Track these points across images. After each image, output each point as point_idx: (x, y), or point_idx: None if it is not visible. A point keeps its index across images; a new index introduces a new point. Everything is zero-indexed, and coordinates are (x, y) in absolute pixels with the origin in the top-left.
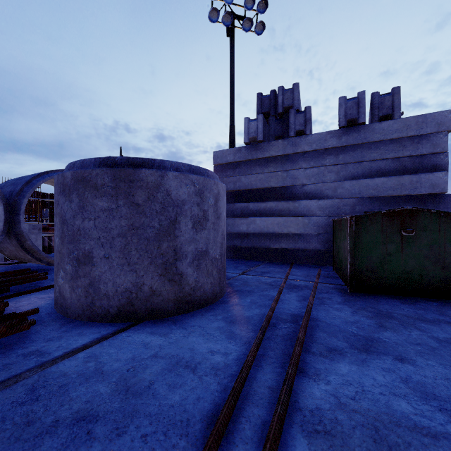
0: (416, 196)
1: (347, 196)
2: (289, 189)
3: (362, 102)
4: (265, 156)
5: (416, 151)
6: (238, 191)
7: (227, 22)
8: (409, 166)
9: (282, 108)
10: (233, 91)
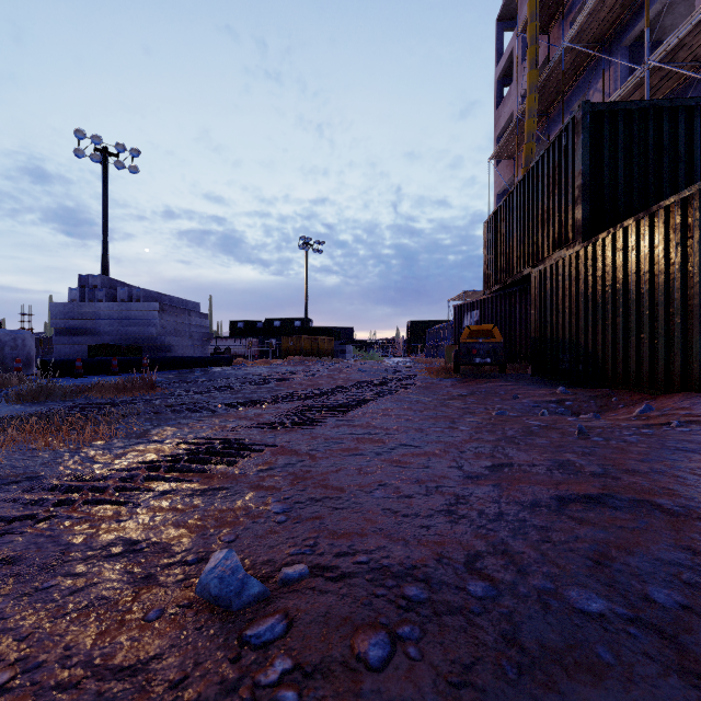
0: (149, 337)
1: (123, 335)
2: (97, 330)
3: (126, 293)
4: (83, 310)
5: (148, 317)
6: (69, 328)
7: (97, 159)
8: (147, 323)
9: (92, 286)
10: (106, 221)
